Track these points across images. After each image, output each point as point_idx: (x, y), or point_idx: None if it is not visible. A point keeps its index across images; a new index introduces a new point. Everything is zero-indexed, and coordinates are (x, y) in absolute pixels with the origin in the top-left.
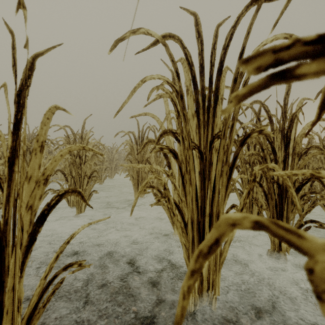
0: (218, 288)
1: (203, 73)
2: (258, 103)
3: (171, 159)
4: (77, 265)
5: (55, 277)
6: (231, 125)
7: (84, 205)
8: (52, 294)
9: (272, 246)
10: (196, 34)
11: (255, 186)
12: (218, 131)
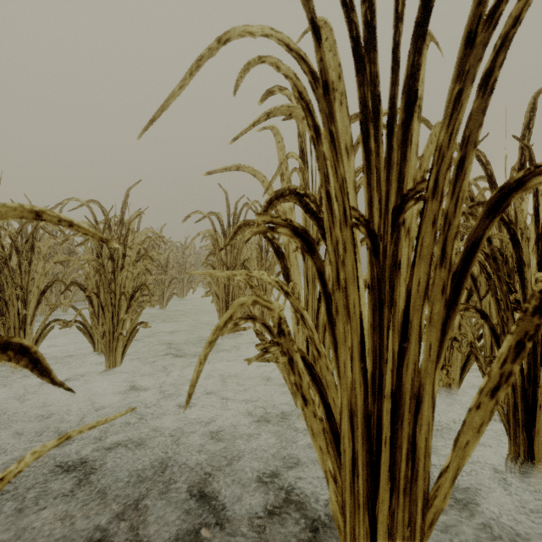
0: None
1: (375, 43)
2: None
3: (290, 260)
4: None
5: None
6: (459, 162)
7: (121, 351)
8: None
9: (511, 448)
10: None
11: (459, 315)
12: (410, 185)
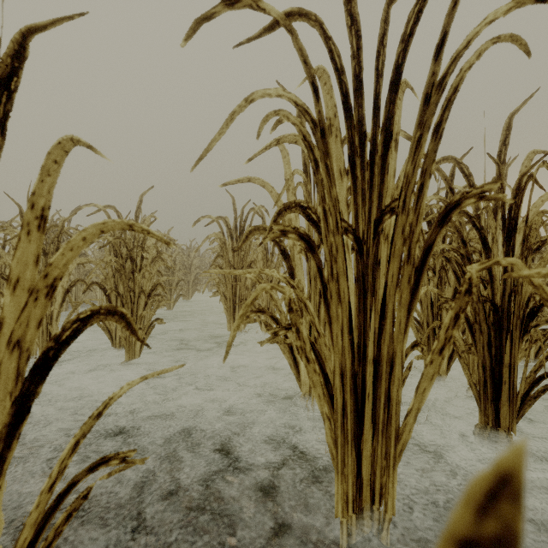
0: (391, 502)
1: (362, 92)
2: (450, 162)
3: (295, 260)
4: (118, 460)
5: (72, 485)
6: (419, 187)
7: (140, 345)
8: (66, 522)
9: (482, 419)
10: (346, 19)
11: (445, 310)
12: (389, 201)
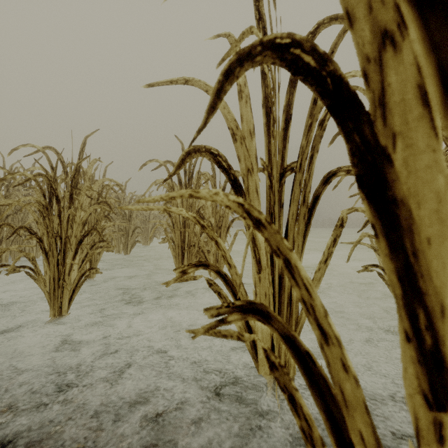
0: None
1: None
2: None
3: (250, 194)
4: None
5: None
6: None
7: (68, 299)
8: None
9: None
10: None
11: None
12: None
